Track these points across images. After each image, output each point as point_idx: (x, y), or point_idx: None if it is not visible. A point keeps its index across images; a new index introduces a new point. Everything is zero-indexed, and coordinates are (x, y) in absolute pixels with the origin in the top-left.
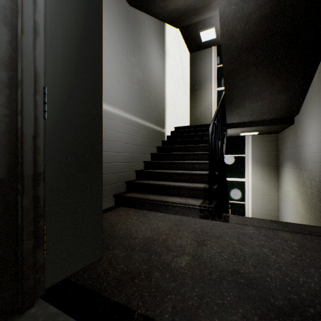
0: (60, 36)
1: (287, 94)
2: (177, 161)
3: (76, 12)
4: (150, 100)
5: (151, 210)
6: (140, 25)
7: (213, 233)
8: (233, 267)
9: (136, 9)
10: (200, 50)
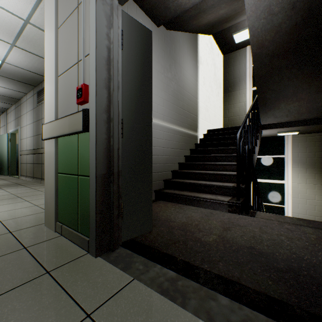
0: (129, 84)
1: None
2: (209, 162)
3: (137, 66)
4: (184, 108)
5: (186, 204)
6: (175, 43)
7: (238, 223)
8: (250, 245)
9: (171, 30)
10: (234, 51)
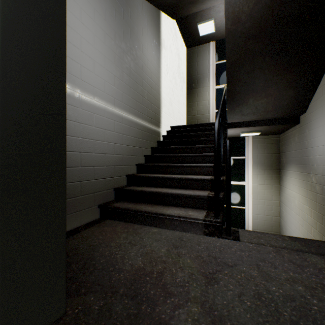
0: None
1: (295, 89)
2: (175, 164)
3: None
4: (143, 95)
5: (144, 224)
6: (131, 7)
7: (224, 259)
8: None
9: None
10: (197, 46)
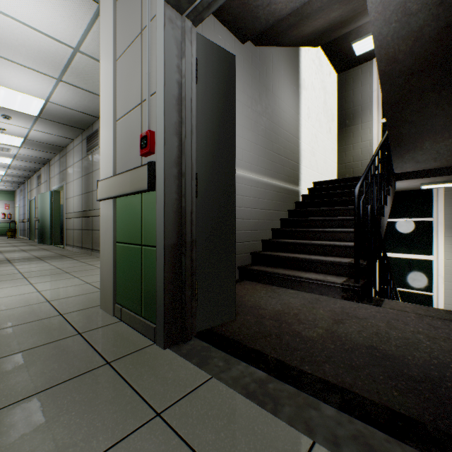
0: (205, 128)
1: None
2: (315, 229)
3: (216, 103)
4: (279, 152)
5: (281, 286)
6: (267, 64)
7: (355, 314)
8: (371, 344)
9: (262, 46)
10: (353, 68)
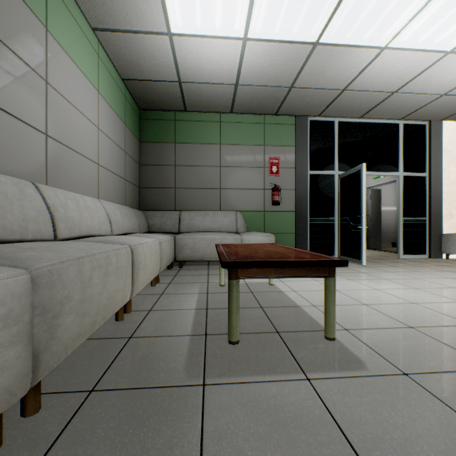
0: (372, 207)
1: None
2: None
3: (375, 201)
4: None
5: None
6: None
7: None
8: None
9: None
10: None
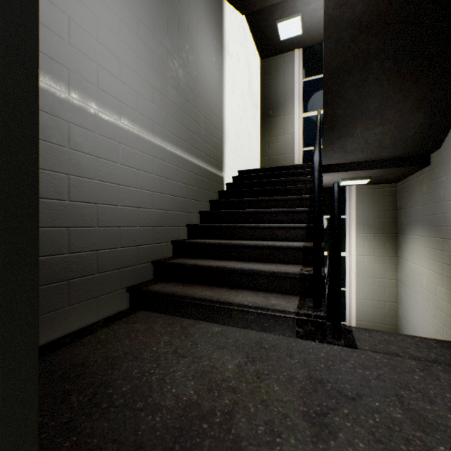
0: None
1: (427, 112)
2: (246, 224)
3: None
4: (198, 121)
5: (199, 318)
6: None
7: (337, 384)
8: None
9: None
10: (277, 55)
